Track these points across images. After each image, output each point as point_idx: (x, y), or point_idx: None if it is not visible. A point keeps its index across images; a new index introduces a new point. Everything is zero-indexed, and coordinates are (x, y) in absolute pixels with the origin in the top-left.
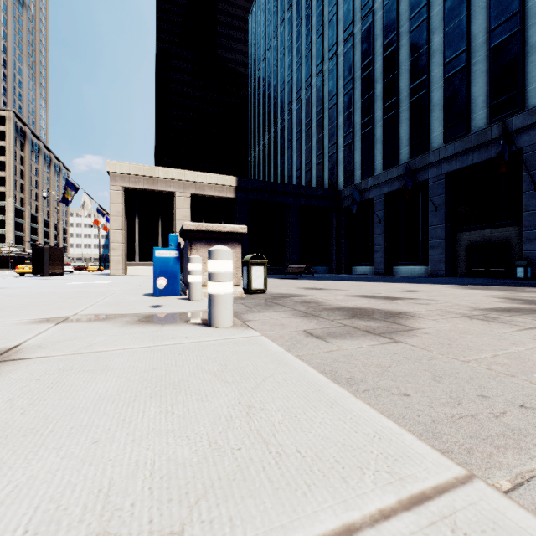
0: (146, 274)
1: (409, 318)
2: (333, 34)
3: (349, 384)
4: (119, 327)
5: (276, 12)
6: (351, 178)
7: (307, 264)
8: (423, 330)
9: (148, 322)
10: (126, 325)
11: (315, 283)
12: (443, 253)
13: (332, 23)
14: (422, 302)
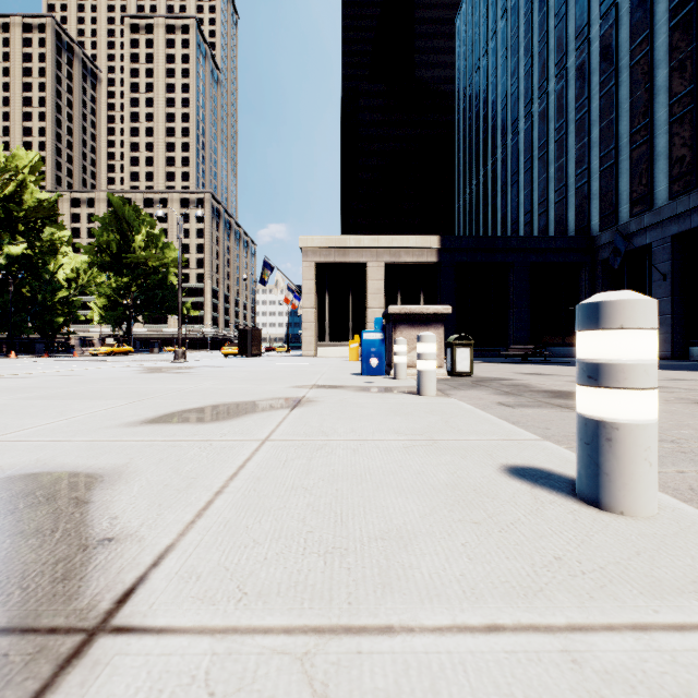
0: (337, 356)
1: None
2: (583, 12)
3: (513, 423)
4: (353, 392)
5: (495, 2)
6: (612, 217)
7: (540, 343)
8: None
9: (371, 391)
10: (356, 391)
11: (541, 368)
12: None
13: None
14: (666, 390)
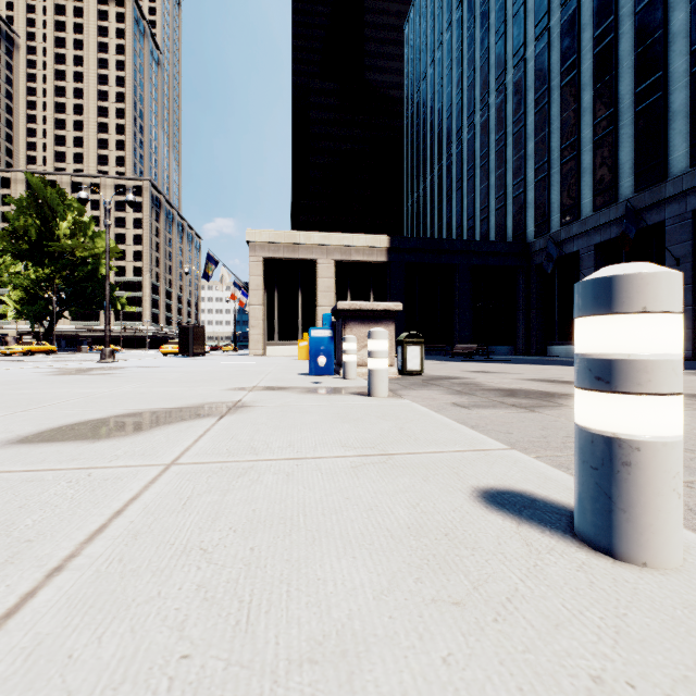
0: (286, 355)
1: (568, 398)
2: (520, 32)
3: (472, 428)
4: (297, 394)
5: (441, 14)
6: (545, 226)
7: (482, 342)
8: (571, 406)
9: (318, 392)
10: (301, 393)
11: (486, 366)
12: (689, 326)
13: (519, 18)
14: None
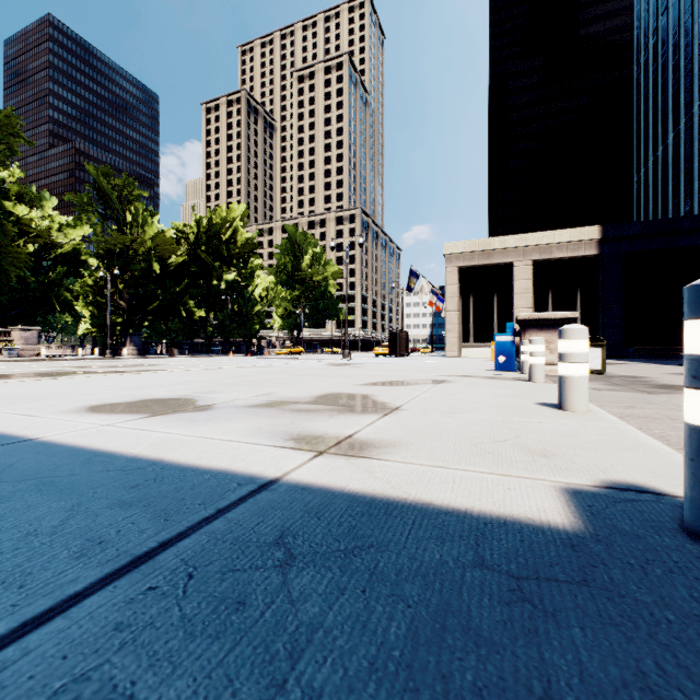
0: (481, 356)
1: None
2: None
3: None
4: (480, 379)
5: None
6: None
7: None
8: None
9: (495, 379)
10: (483, 379)
11: None
12: None
13: None
14: None
